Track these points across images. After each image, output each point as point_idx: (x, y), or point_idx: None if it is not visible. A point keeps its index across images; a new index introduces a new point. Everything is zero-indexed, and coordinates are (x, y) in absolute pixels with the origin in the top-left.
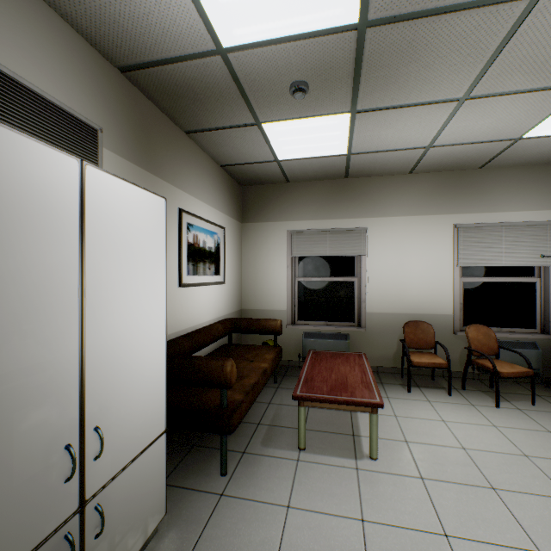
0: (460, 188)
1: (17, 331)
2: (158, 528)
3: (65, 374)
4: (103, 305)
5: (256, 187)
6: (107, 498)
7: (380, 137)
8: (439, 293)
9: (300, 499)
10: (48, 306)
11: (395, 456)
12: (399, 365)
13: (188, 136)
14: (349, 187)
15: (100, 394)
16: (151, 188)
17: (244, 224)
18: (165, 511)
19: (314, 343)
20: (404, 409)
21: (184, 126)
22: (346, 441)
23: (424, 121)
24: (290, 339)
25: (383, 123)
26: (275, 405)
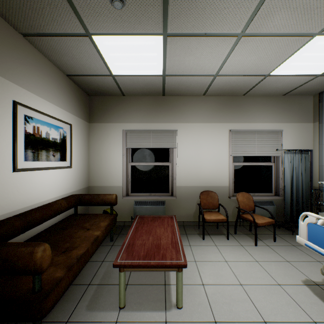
0: (232, 107)
1: None
2: None
3: None
4: None
5: (100, 97)
6: None
7: (185, 62)
8: (221, 172)
9: None
10: None
11: (195, 302)
12: (197, 220)
13: (27, 39)
14: (166, 101)
15: None
16: None
17: (91, 123)
18: None
19: (142, 208)
20: (201, 254)
21: (18, 27)
22: (159, 291)
23: (214, 52)
24: (125, 206)
25: (187, 49)
26: (107, 263)
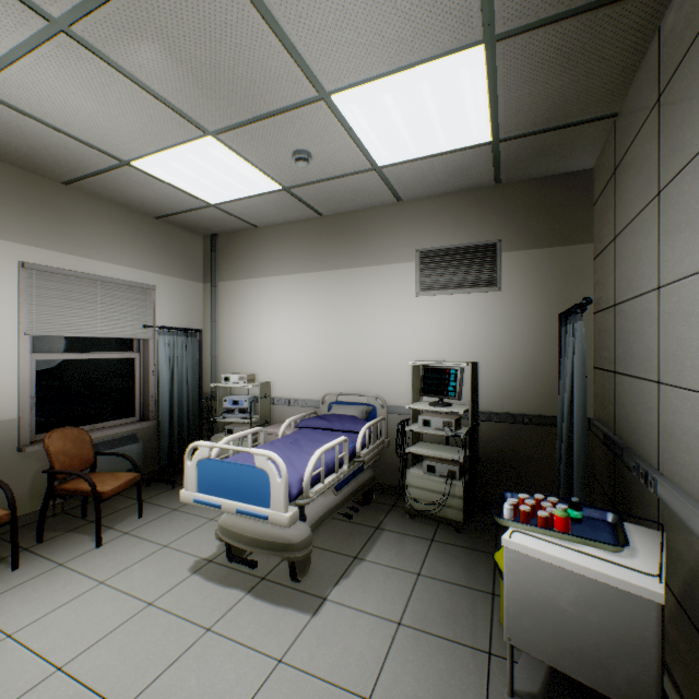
0: (32, 203)
1: None
2: None
3: None
4: None
5: None
6: None
7: None
8: None
9: None
10: None
11: None
12: None
13: None
14: None
15: None
16: None
17: None
18: None
19: None
20: None
21: None
22: None
23: None
24: None
25: None
26: None
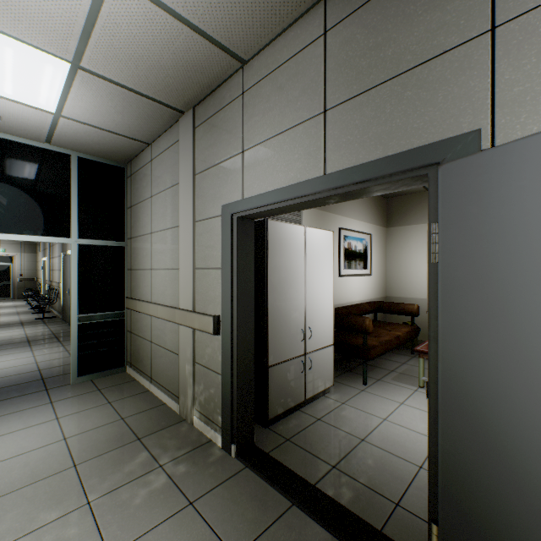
0: None
1: (291, 286)
2: (330, 391)
3: (301, 303)
4: (311, 280)
5: (398, 197)
6: (312, 357)
7: None
8: None
9: (410, 403)
10: (297, 279)
11: None
12: None
13: None
14: None
15: (310, 315)
16: (323, 219)
17: (388, 228)
18: (333, 383)
19: None
20: None
21: None
22: None
23: None
24: None
25: None
26: (408, 365)
